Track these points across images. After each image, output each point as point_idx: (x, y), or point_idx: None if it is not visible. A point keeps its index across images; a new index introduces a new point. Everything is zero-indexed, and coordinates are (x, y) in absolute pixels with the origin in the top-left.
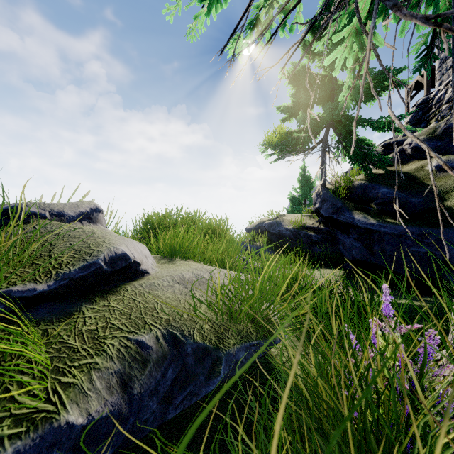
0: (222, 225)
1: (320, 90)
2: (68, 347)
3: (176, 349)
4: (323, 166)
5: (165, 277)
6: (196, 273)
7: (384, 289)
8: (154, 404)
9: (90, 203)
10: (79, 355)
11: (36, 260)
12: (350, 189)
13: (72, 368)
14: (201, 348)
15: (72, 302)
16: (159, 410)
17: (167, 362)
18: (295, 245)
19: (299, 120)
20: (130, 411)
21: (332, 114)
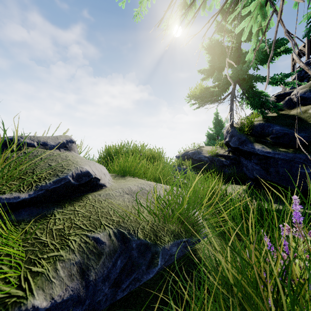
0: (159, 153)
1: (230, 57)
2: (40, 242)
3: (124, 244)
4: (232, 111)
5: (118, 189)
6: (140, 186)
7: (294, 200)
8: (106, 288)
9: (66, 136)
10: (48, 248)
11: (23, 176)
12: (251, 127)
13: (41, 259)
14: (143, 244)
15: (47, 207)
16: (110, 292)
17: (117, 254)
18: (211, 168)
19: (214, 79)
20: (87, 294)
21: (238, 74)
